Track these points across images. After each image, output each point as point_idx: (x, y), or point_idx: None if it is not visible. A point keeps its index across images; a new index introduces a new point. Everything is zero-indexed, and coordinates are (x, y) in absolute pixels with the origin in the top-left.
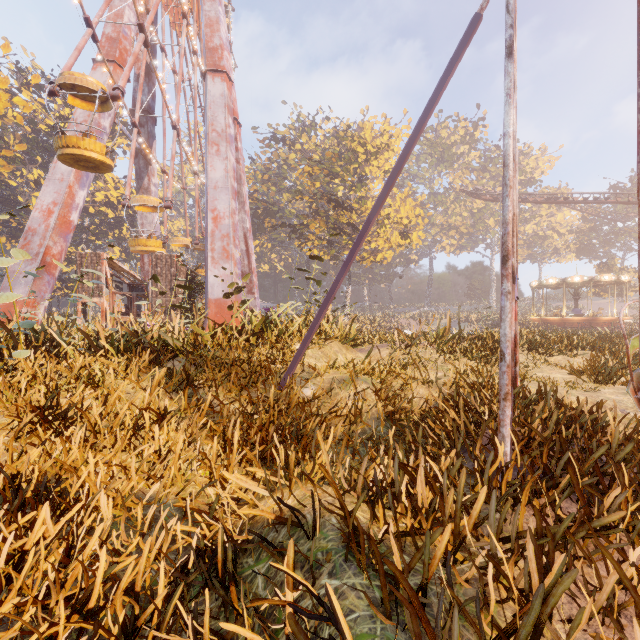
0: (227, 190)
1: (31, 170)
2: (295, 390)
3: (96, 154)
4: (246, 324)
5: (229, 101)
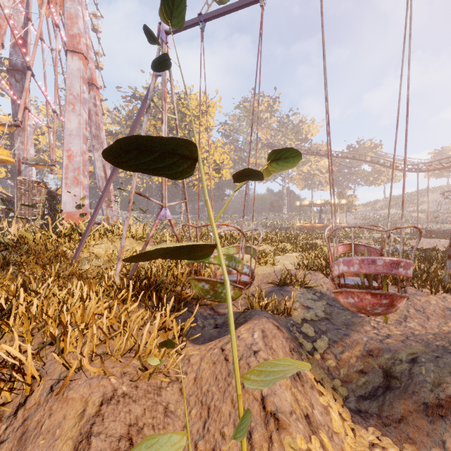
0: (79, 137)
1: None
2: (75, 266)
3: None
4: (62, 229)
5: (84, 74)
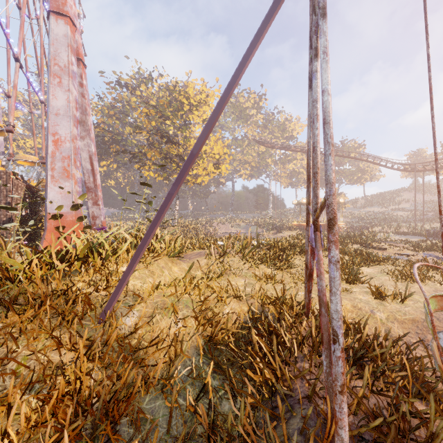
0: (69, 118)
1: None
2: (114, 326)
3: None
4: (70, 249)
5: (72, 42)
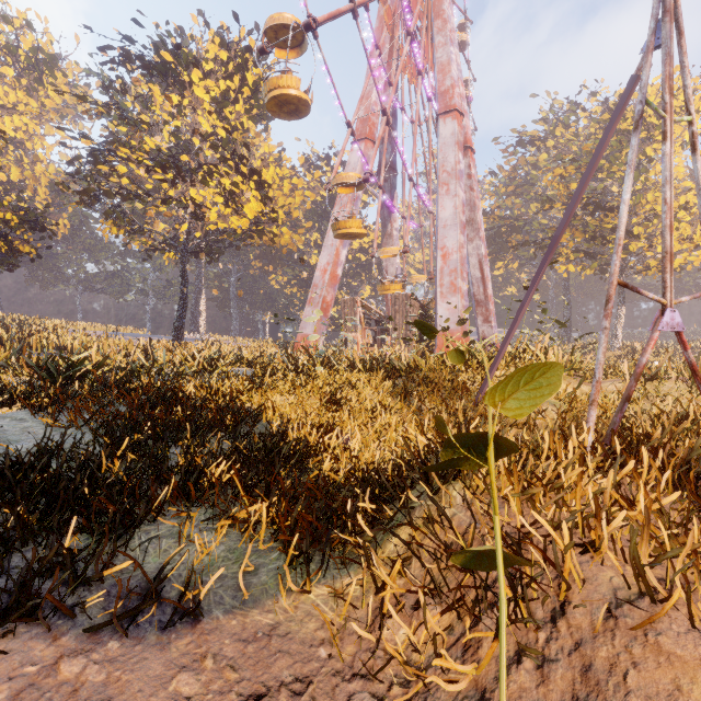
0: (455, 226)
1: (312, 234)
2: (483, 405)
3: (353, 226)
4: None
5: (459, 137)
